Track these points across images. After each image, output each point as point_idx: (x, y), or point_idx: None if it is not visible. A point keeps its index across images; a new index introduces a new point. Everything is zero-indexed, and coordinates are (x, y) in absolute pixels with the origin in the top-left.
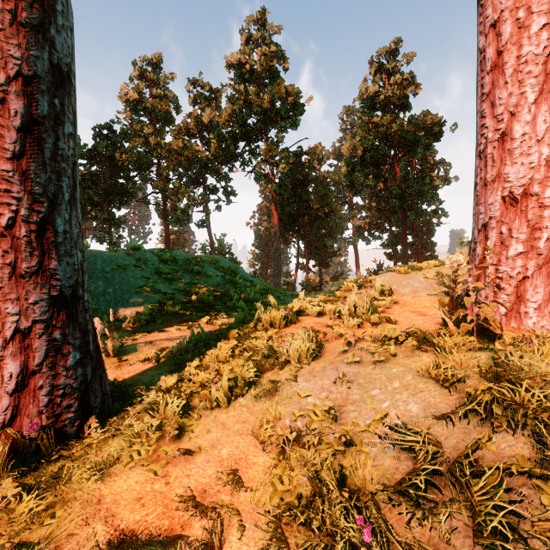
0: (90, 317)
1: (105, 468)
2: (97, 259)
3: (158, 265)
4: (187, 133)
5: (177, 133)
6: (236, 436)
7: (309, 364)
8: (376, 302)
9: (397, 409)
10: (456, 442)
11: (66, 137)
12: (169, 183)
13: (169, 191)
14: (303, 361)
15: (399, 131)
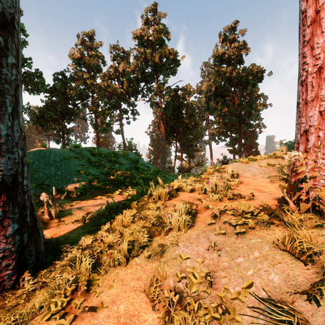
0: (28, 197)
1: (27, 321)
2: (51, 153)
3: (90, 157)
4: (110, 78)
5: (103, 78)
6: (132, 293)
7: (187, 232)
8: (229, 182)
9: (260, 278)
10: (323, 321)
11: (9, 66)
12: (99, 107)
13: (99, 112)
14: (182, 229)
15: (237, 76)
